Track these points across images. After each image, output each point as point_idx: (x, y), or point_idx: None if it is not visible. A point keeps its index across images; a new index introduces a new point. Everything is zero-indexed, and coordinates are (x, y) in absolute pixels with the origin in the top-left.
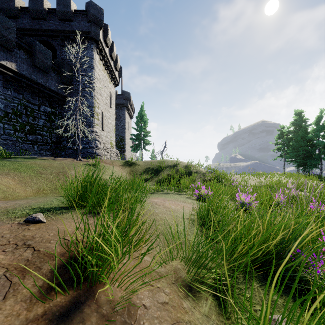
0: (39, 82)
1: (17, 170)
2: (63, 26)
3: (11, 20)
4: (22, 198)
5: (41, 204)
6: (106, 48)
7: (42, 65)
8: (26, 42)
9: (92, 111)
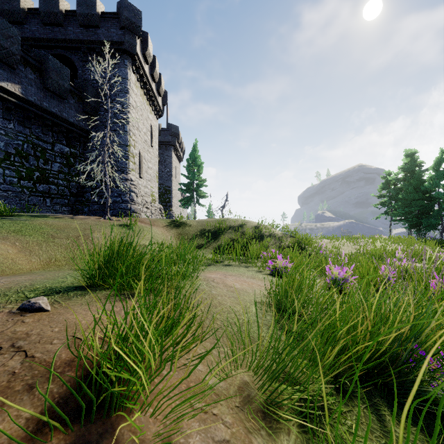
0: (53, 111)
1: (19, 233)
2: (86, 34)
3: (15, 26)
4: (25, 273)
5: (49, 282)
6: (145, 65)
7: (57, 88)
8: (35, 57)
9: (126, 151)
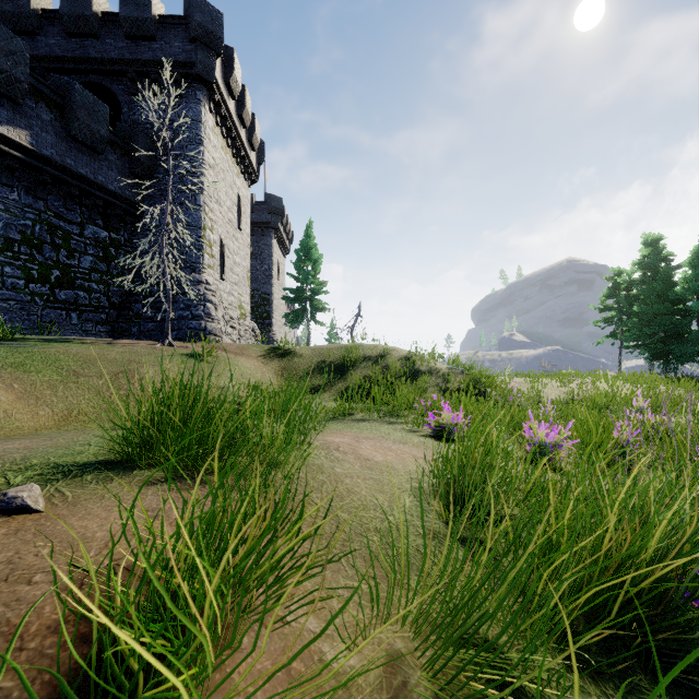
0: (82, 172)
1: (20, 369)
2: (136, 50)
3: (22, 38)
4: (25, 435)
5: (56, 454)
6: (229, 100)
7: (88, 135)
8: (53, 86)
9: (199, 237)
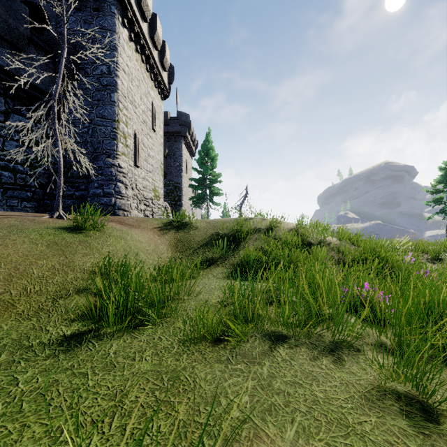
0: (3, 64)
1: None
2: None
3: None
4: None
5: None
6: (142, 21)
7: (6, 30)
8: None
9: (113, 128)
